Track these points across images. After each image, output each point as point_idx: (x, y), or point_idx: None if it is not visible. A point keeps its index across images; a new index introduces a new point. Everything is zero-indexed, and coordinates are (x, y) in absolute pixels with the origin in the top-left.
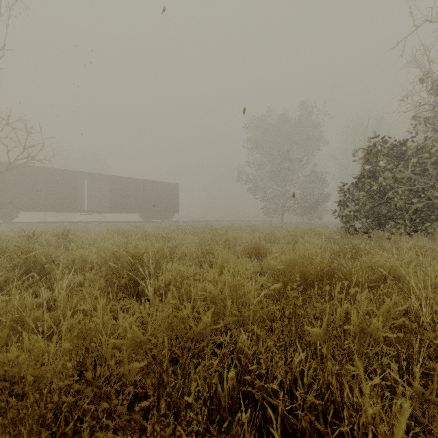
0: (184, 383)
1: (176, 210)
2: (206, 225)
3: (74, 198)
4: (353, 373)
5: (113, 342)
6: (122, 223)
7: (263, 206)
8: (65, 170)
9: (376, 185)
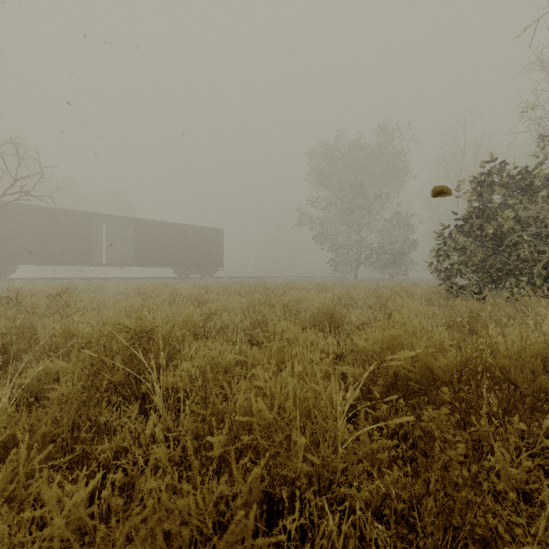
0: None
1: (220, 263)
2: (258, 282)
3: (88, 247)
4: None
5: None
6: (151, 280)
7: (332, 258)
8: (76, 211)
9: (490, 227)
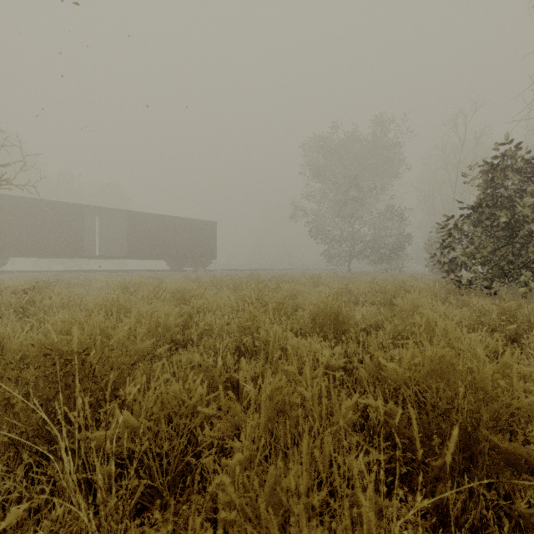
0: None
1: (213, 256)
2: (251, 275)
3: (80, 239)
4: None
5: None
6: (143, 272)
7: (325, 250)
8: (68, 203)
9: (504, 215)
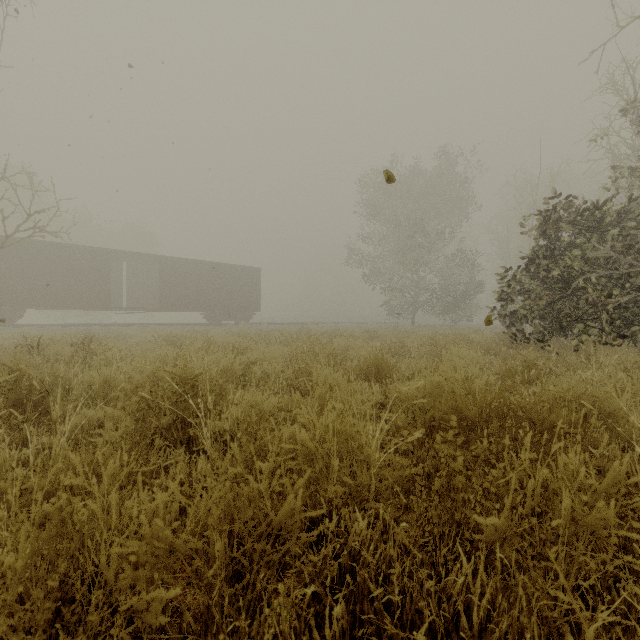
0: (255, 612)
1: (257, 307)
2: (301, 329)
3: (106, 289)
4: (566, 607)
5: (126, 544)
6: (178, 326)
7: (386, 301)
8: (93, 247)
9: (557, 268)
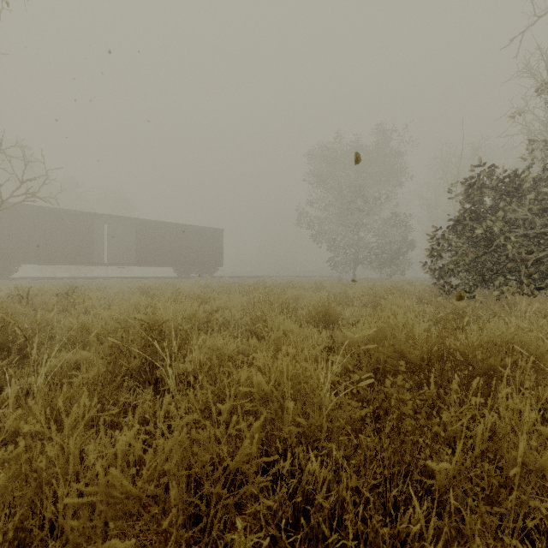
0: None
1: (220, 263)
2: (258, 282)
3: (90, 247)
4: None
5: (85, 489)
6: (151, 279)
7: (330, 257)
8: (78, 211)
9: (480, 228)
